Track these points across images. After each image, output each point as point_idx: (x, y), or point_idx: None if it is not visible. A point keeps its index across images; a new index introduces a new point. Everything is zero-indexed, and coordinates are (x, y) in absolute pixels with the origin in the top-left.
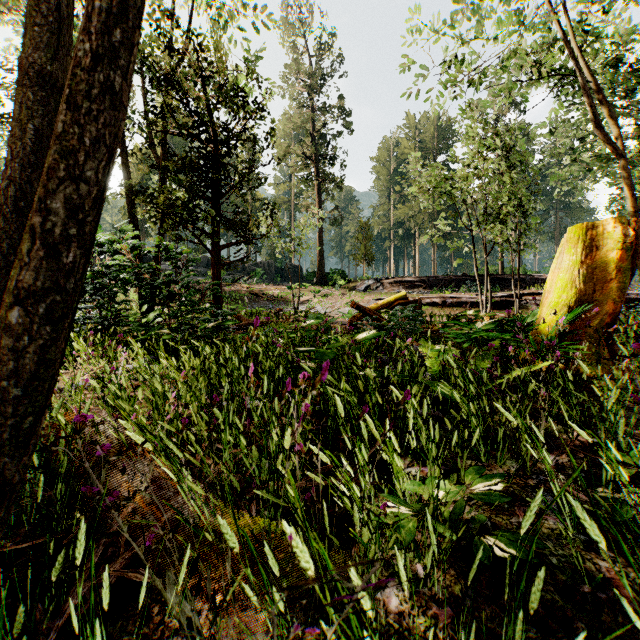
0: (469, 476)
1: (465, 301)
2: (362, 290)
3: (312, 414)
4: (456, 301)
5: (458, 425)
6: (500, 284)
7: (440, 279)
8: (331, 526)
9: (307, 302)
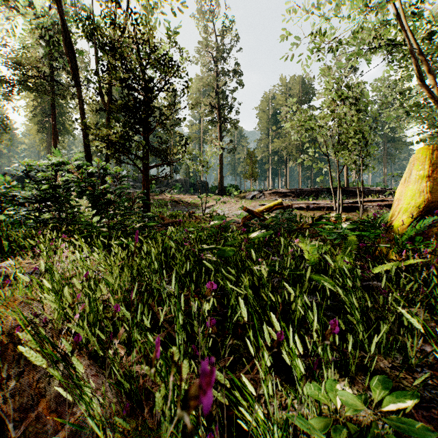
0: (376, 390)
1: (323, 206)
2: (250, 198)
3: (214, 332)
4: (316, 206)
5: (337, 311)
6: (346, 194)
7: (304, 191)
8: (233, 433)
9: (211, 207)
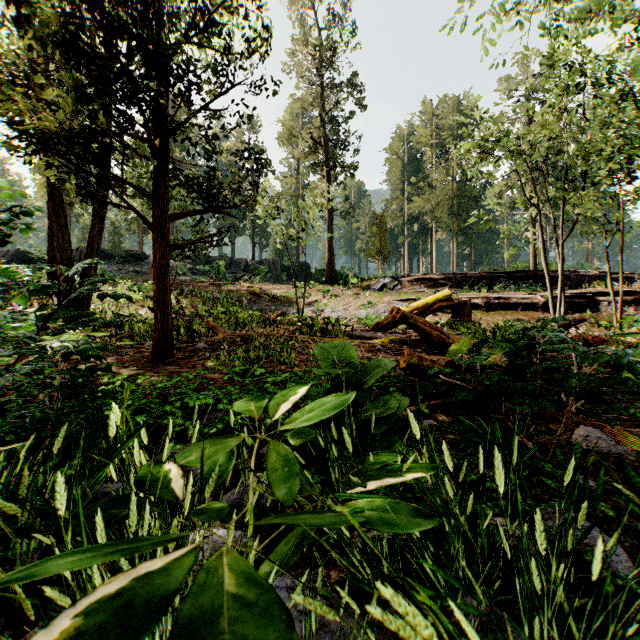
0: None
1: (515, 302)
2: (377, 289)
3: None
4: (503, 302)
5: None
6: (540, 282)
7: (469, 276)
8: None
9: (315, 303)
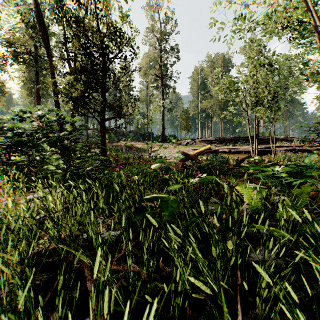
0: None
1: (241, 150)
2: (184, 145)
3: None
4: (236, 150)
5: (300, 274)
6: (258, 141)
7: (226, 139)
8: None
9: (156, 151)
